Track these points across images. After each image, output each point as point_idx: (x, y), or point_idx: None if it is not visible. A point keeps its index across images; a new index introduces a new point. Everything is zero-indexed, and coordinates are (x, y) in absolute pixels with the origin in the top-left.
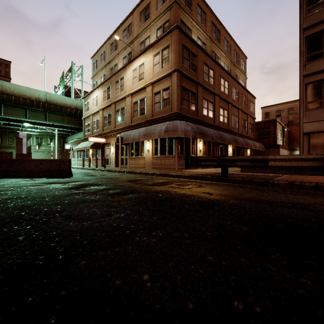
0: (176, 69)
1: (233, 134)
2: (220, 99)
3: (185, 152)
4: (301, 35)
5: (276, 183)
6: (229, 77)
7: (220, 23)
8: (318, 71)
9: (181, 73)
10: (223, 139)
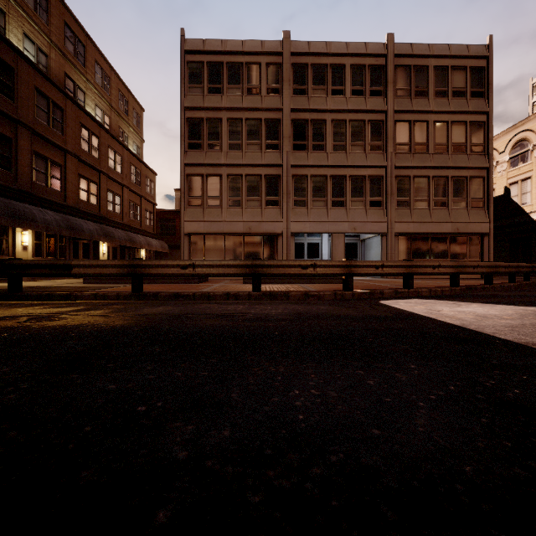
0: None
1: (111, 224)
2: (81, 162)
3: None
4: (182, 114)
5: (80, 296)
6: (102, 130)
7: (87, 34)
8: (197, 164)
9: None
10: (76, 231)
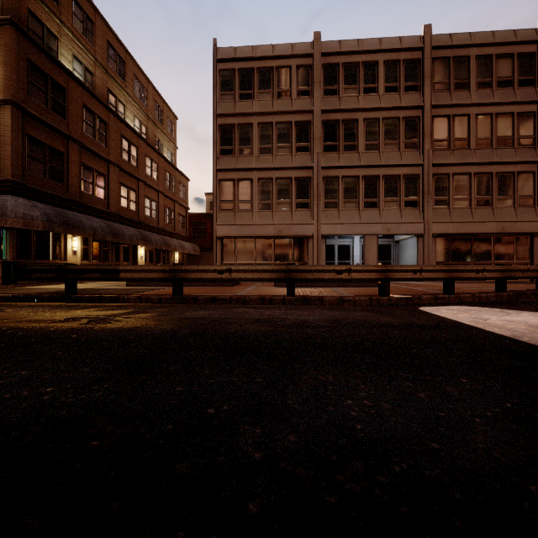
0: (9, 100)
1: (148, 228)
2: (121, 171)
3: (35, 253)
4: (215, 121)
5: (126, 298)
6: (140, 140)
7: (126, 50)
8: (229, 169)
9: (24, 111)
10: (118, 236)
